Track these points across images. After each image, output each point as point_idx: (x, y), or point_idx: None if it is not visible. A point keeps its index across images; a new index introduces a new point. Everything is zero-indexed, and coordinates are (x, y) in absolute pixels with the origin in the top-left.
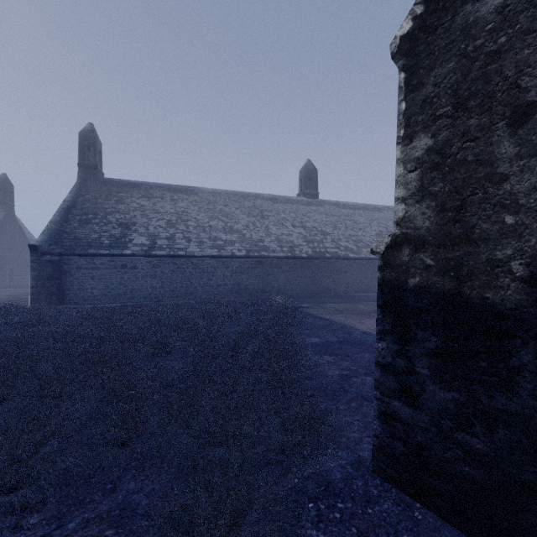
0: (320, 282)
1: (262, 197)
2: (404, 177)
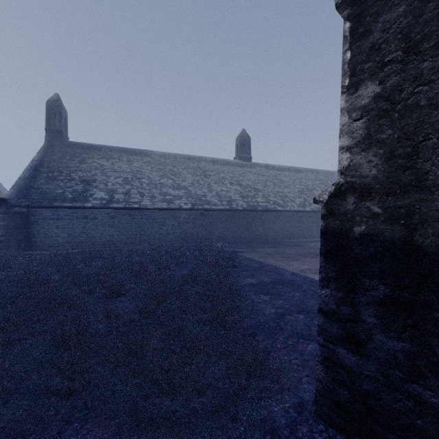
0: (253, 230)
1: (205, 160)
2: (349, 126)
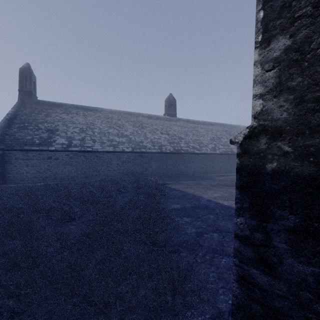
0: (177, 168)
1: (142, 115)
2: (262, 76)
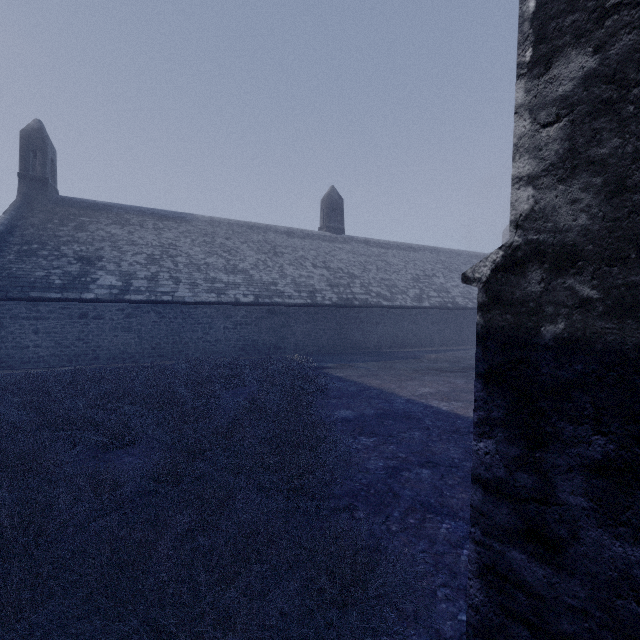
0: (347, 335)
1: (275, 230)
2: (533, 137)
